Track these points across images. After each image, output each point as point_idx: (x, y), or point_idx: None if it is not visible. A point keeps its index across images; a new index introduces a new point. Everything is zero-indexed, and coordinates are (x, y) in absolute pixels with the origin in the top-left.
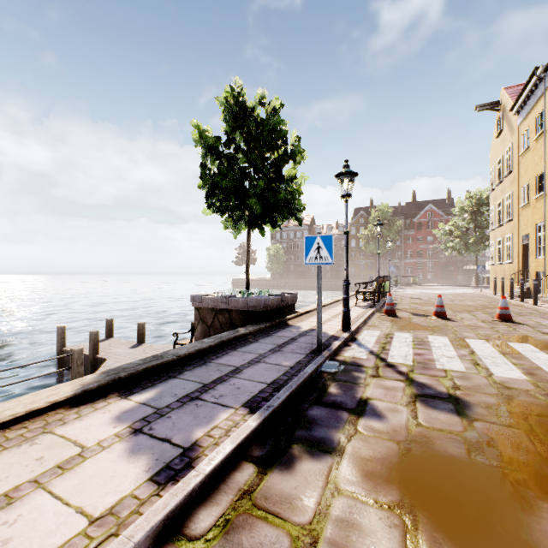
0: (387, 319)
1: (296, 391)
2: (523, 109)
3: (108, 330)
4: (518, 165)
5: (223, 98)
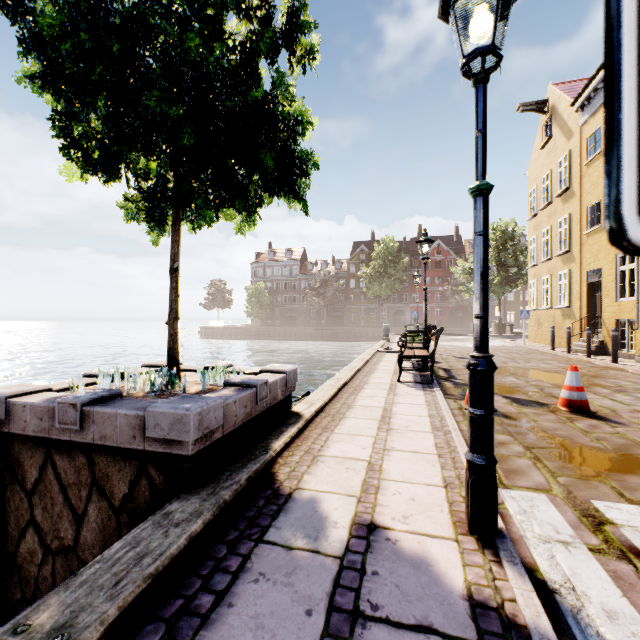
0: None
1: None
2: (591, 102)
3: None
4: (580, 178)
5: None
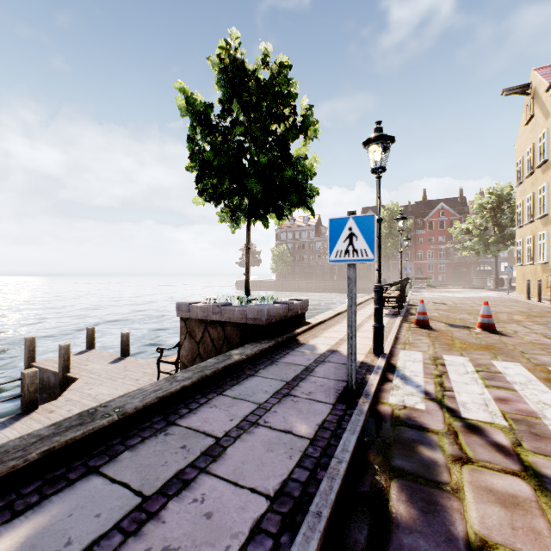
0: (421, 333)
1: (329, 520)
2: None
3: (88, 341)
4: None
5: (217, 56)
